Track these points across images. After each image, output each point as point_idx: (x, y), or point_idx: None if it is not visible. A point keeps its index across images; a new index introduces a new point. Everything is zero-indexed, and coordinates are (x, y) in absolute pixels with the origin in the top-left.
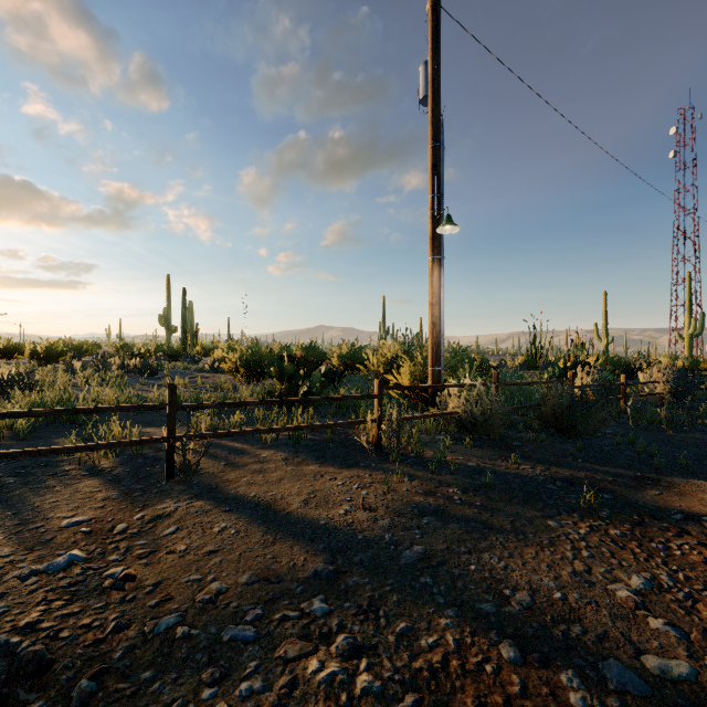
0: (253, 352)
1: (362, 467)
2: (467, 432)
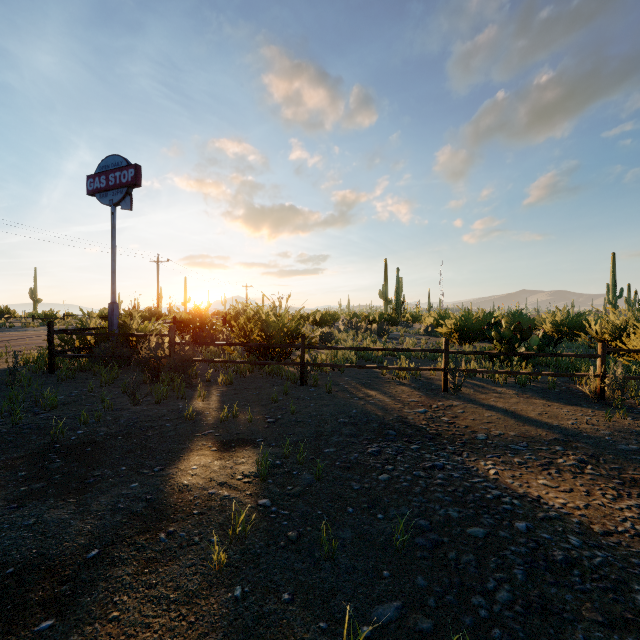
0: (465, 320)
1: (585, 407)
2: None
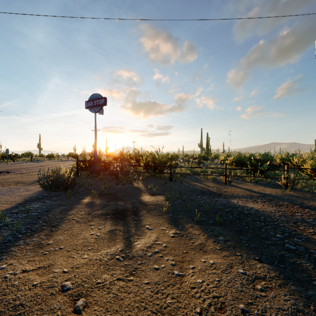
0: (238, 157)
1: (278, 189)
2: None
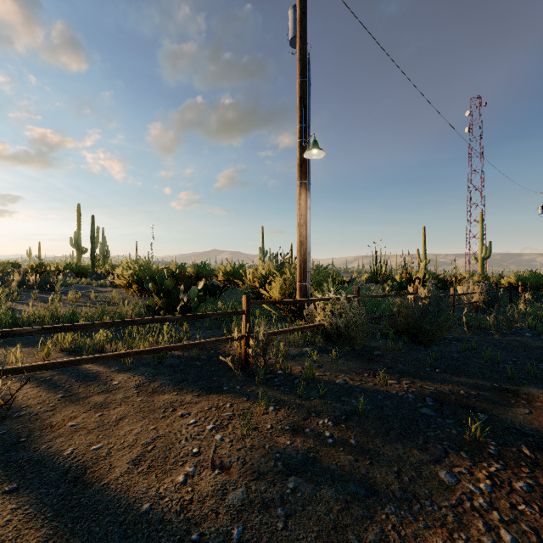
0: (145, 270)
1: (225, 393)
2: (333, 343)
